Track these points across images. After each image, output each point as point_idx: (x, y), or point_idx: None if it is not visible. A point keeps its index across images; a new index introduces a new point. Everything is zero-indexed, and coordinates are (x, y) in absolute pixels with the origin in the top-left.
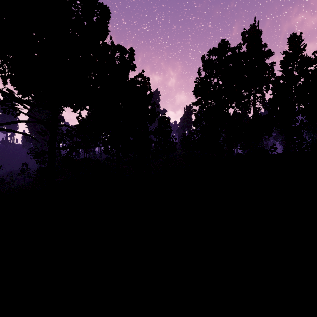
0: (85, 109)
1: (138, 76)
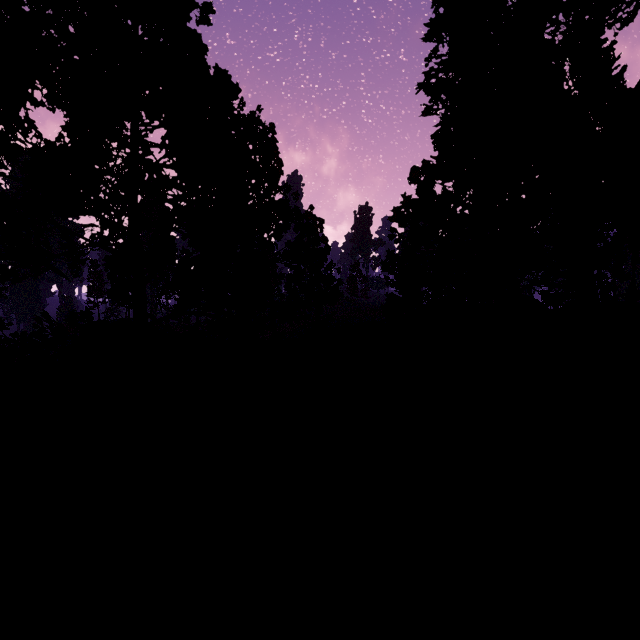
0: None
1: (249, 120)
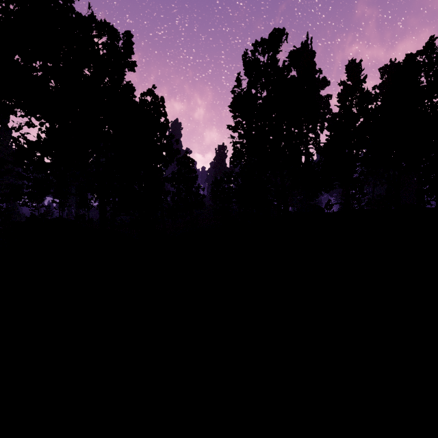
0: (11, 111)
1: (147, 93)
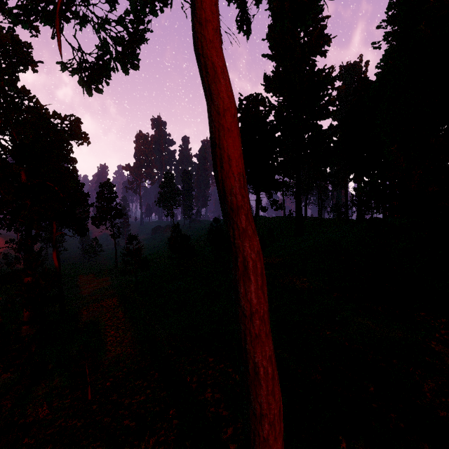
0: None
1: None
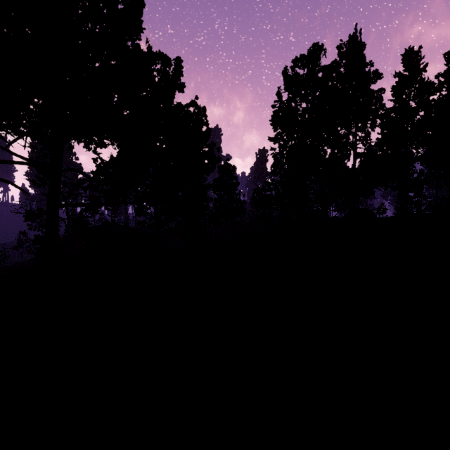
0: (103, 142)
1: (190, 105)
